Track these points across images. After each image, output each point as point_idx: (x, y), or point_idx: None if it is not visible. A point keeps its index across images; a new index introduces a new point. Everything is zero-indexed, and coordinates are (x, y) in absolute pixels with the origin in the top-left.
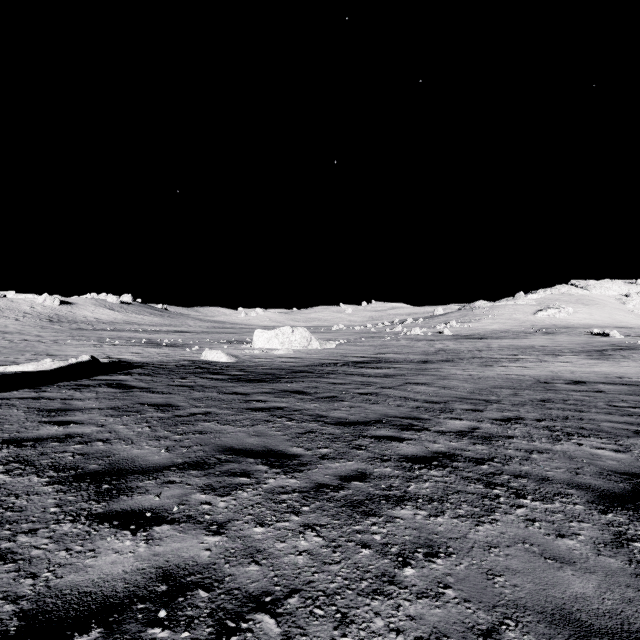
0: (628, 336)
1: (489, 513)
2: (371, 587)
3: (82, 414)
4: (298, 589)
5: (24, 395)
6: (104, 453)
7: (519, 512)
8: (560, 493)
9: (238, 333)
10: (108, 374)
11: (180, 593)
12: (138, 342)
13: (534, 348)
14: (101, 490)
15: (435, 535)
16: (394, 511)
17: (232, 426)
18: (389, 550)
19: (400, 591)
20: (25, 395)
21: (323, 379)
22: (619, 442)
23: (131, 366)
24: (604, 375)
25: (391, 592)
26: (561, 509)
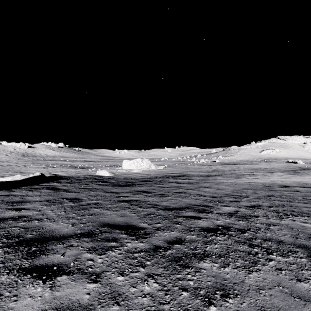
0: (306, 163)
1: (254, 265)
2: None
3: (30, 204)
4: None
5: (2, 193)
6: (37, 227)
7: (271, 264)
8: (291, 250)
9: (115, 162)
10: (48, 182)
11: None
12: (65, 166)
13: (261, 169)
14: (30, 251)
15: (225, 281)
16: (199, 264)
17: (109, 211)
18: (199, 292)
19: None
20: (2, 193)
21: (157, 185)
22: None
23: (61, 178)
24: (298, 182)
25: None
26: (294, 261)
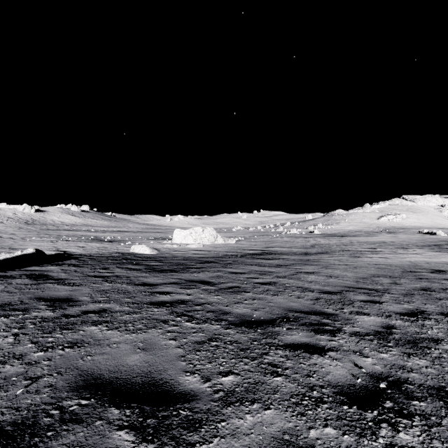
0: None
1: None
2: None
3: None
4: None
5: None
6: None
7: None
8: None
9: (164, 232)
10: (41, 265)
11: None
12: (86, 239)
13: (386, 243)
14: None
15: None
16: None
17: (120, 332)
18: None
19: None
20: None
21: (226, 269)
22: None
23: (69, 257)
24: None
25: None
26: None
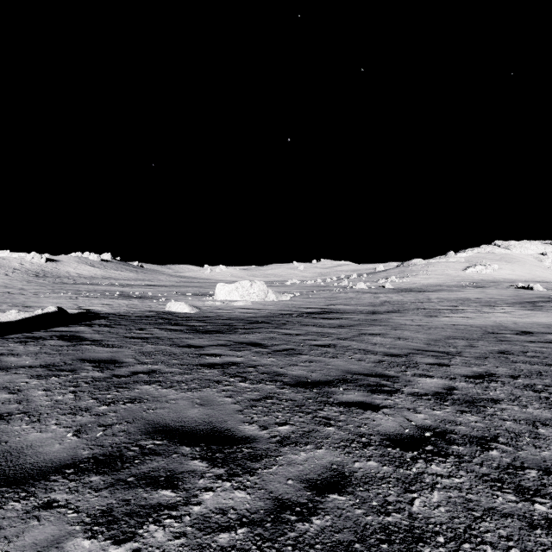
0: (550, 289)
1: None
2: None
3: (4, 375)
4: None
5: None
6: None
7: None
8: None
9: (203, 287)
10: (68, 325)
11: None
12: (111, 294)
13: (470, 300)
14: None
15: None
16: None
17: (175, 390)
18: None
19: None
20: None
21: (280, 330)
22: None
23: (96, 317)
24: (546, 325)
25: None
26: None
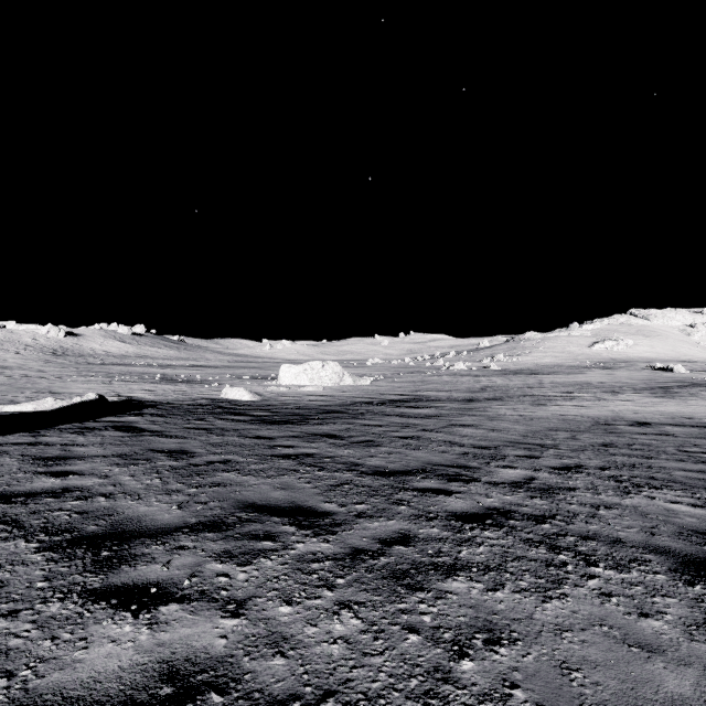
0: (694, 371)
1: (557, 586)
2: (422, 687)
3: (84, 463)
4: (333, 691)
5: (19, 440)
6: (106, 511)
7: (591, 584)
8: (636, 559)
9: (262, 368)
10: (116, 415)
11: (188, 698)
12: (151, 378)
13: (591, 385)
14: (99, 558)
15: (495, 615)
16: (445, 584)
17: (255, 477)
18: (441, 636)
19: (458, 692)
20: (20, 440)
21: (357, 420)
22: (696, 495)
23: (143, 405)
24: (671, 415)
25: (447, 694)
26: (640, 580)
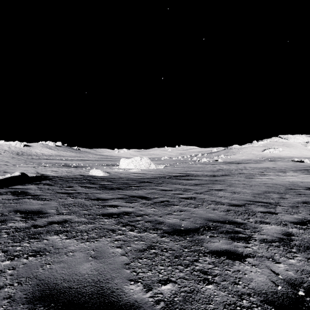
0: None
1: None
2: None
3: None
4: None
5: None
6: None
7: None
8: None
9: (113, 161)
10: (24, 184)
11: None
12: (59, 165)
13: (270, 168)
14: None
15: None
16: None
17: (76, 240)
18: None
19: None
20: None
21: (158, 187)
22: None
23: (45, 178)
24: None
25: None
26: None
